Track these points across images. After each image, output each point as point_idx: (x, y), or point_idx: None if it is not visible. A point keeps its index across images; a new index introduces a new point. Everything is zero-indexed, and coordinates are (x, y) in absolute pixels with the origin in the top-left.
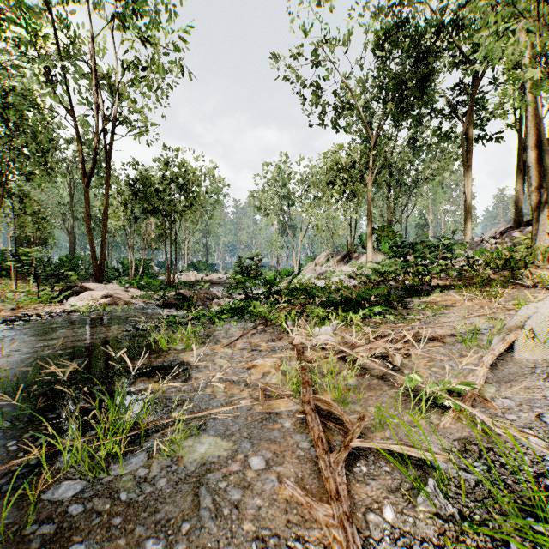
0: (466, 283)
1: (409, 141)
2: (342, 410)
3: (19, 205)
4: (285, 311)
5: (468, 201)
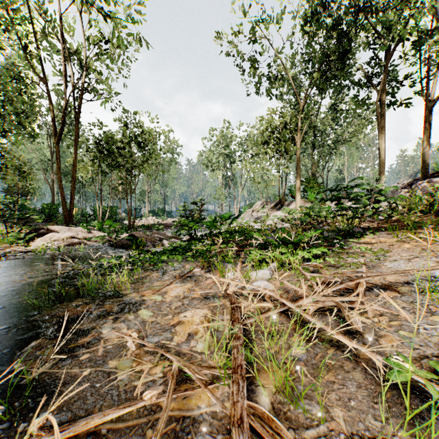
0: (398, 225)
1: (330, 109)
2: (293, 414)
3: (1, 160)
4: (222, 253)
5: (382, 156)
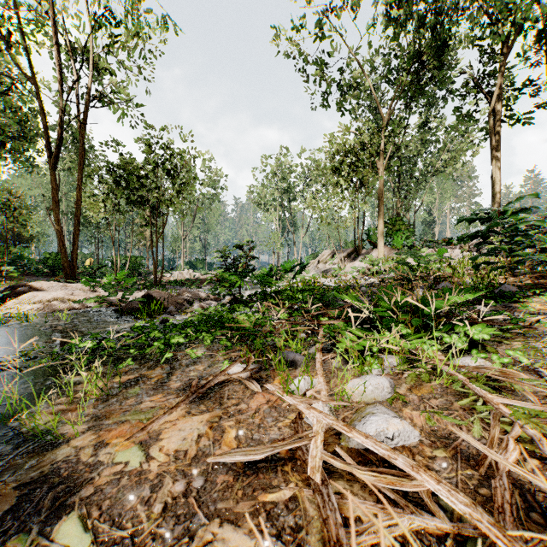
0: None
1: (420, 128)
2: None
3: None
4: (284, 333)
5: (497, 187)
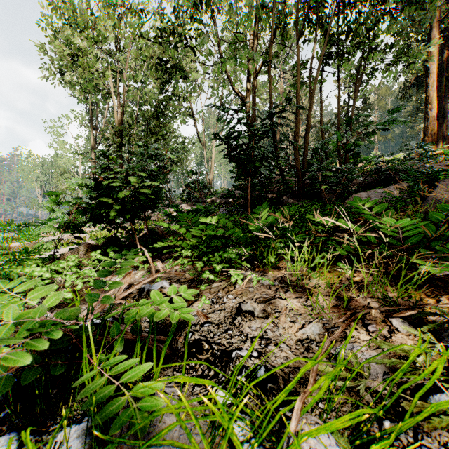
0: None
1: None
2: None
3: None
4: None
5: None
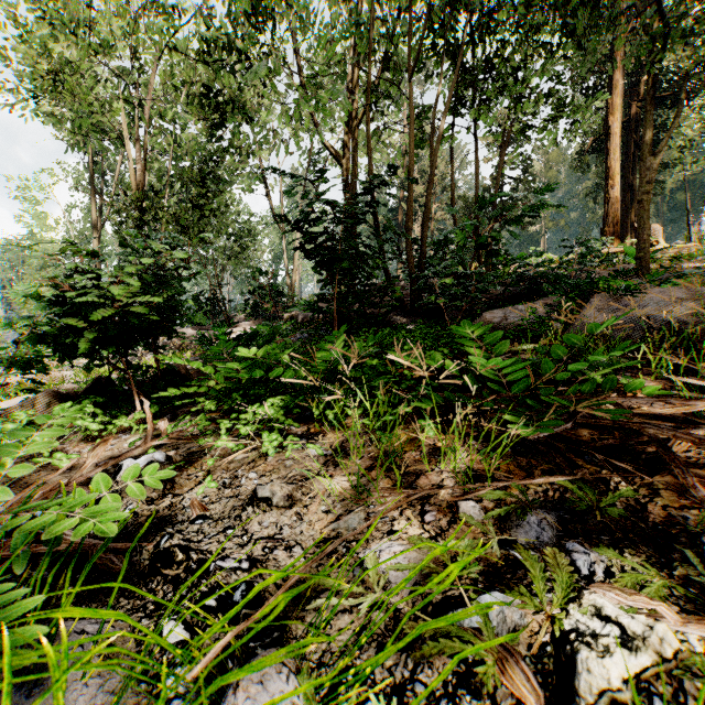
0: None
1: None
2: None
3: None
4: None
5: None
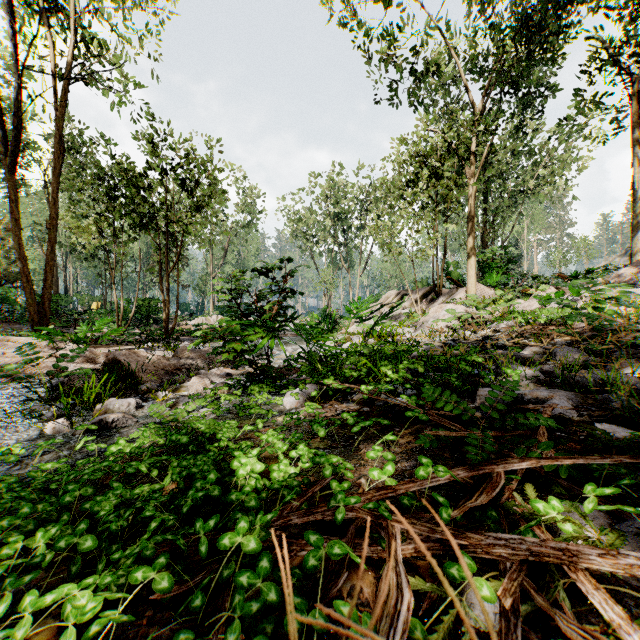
0: None
1: (514, 133)
2: None
3: None
4: None
5: (639, 199)
